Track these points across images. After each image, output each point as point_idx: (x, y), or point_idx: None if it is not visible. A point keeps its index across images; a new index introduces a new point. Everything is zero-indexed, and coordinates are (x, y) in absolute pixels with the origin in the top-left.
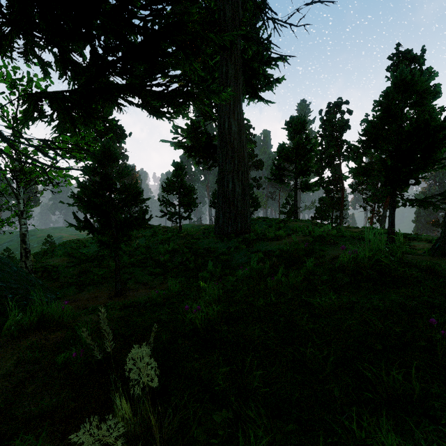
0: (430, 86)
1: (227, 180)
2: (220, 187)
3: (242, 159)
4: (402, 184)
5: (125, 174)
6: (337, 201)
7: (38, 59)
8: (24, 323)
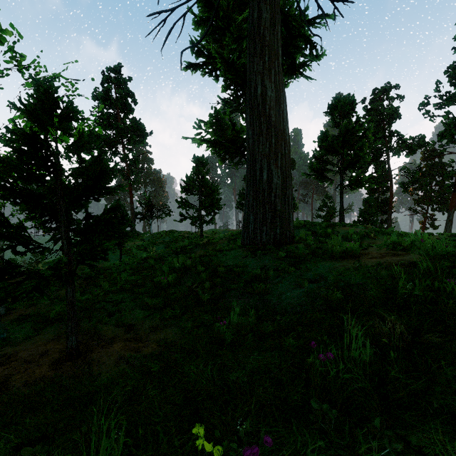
0: None
1: (260, 166)
2: (250, 178)
3: (281, 136)
4: None
5: (84, 143)
6: (383, 203)
7: None
8: None
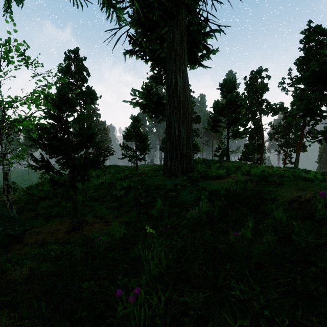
0: None
1: (174, 127)
2: (168, 134)
3: (186, 109)
4: None
5: (81, 119)
6: (258, 147)
7: None
8: None
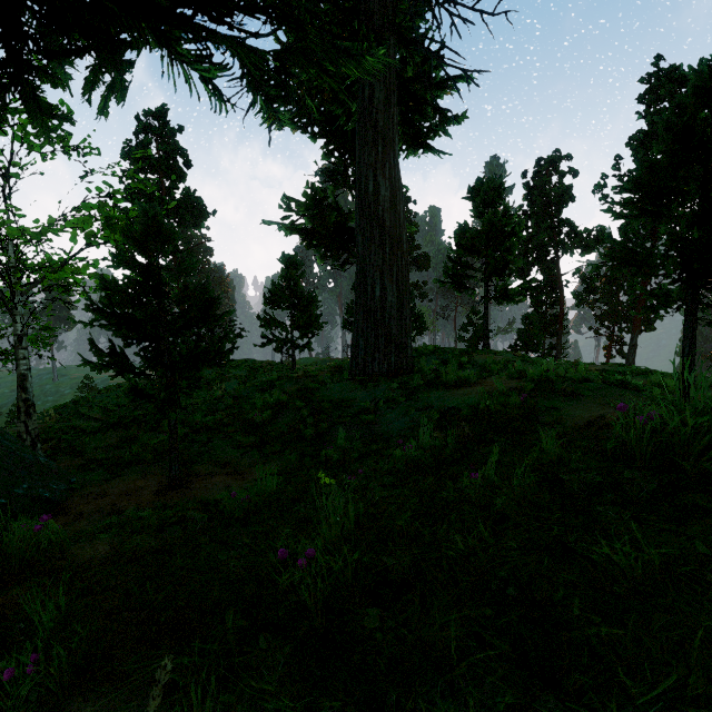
0: None
1: (372, 281)
2: (360, 295)
3: (397, 245)
4: None
5: (187, 268)
6: (552, 321)
7: None
8: None
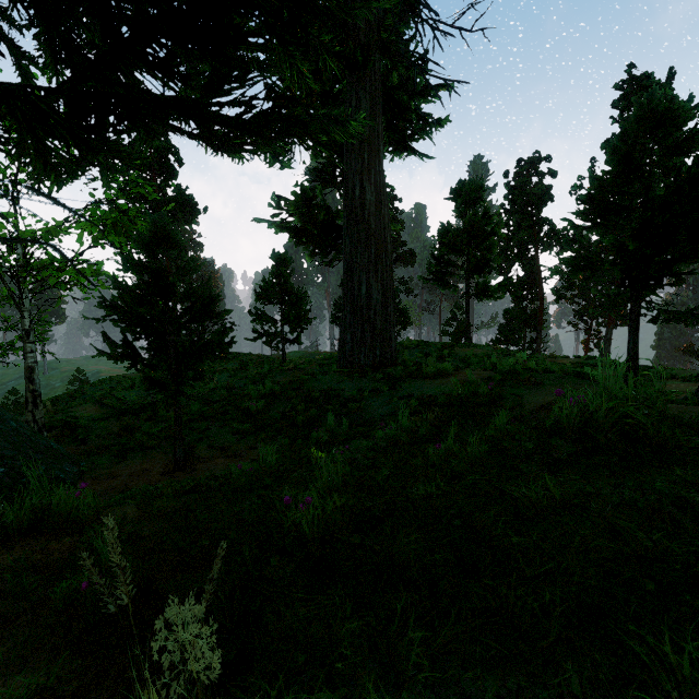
0: (682, 132)
1: (358, 280)
2: (347, 292)
3: (382, 246)
4: (652, 284)
5: (190, 269)
6: (532, 315)
7: (16, 52)
8: (8, 523)
